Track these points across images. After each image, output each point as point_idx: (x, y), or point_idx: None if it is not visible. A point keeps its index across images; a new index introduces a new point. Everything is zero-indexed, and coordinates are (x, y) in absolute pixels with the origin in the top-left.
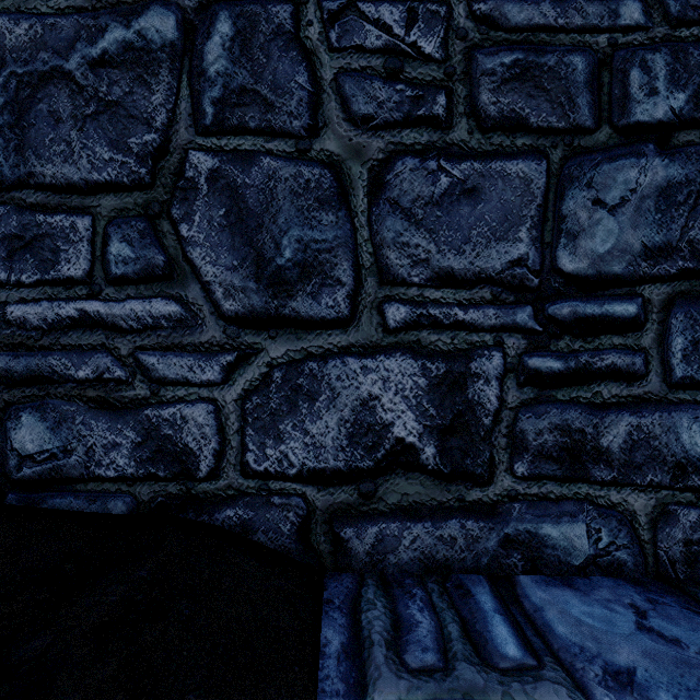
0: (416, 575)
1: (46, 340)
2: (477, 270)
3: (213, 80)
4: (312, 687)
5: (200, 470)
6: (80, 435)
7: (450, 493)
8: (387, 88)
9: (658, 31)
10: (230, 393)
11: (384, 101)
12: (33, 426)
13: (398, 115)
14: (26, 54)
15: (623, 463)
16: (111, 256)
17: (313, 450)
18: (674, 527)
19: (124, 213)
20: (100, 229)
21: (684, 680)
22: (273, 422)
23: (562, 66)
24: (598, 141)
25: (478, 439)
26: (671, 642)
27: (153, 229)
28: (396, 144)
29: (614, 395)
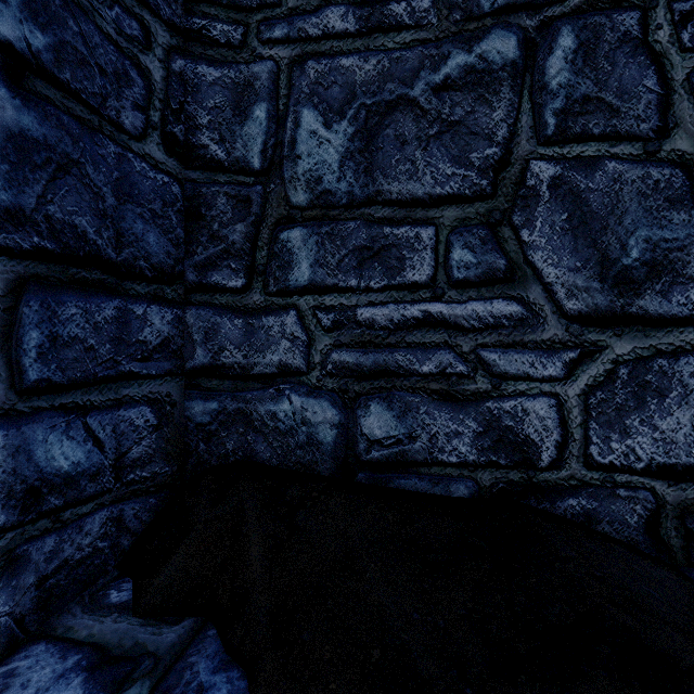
0: None
1: (392, 339)
2: None
3: (555, 92)
4: None
5: (541, 460)
6: (423, 424)
7: None
8: None
9: None
10: (572, 388)
11: None
12: (380, 414)
13: None
14: (374, 86)
15: None
16: (452, 262)
17: (662, 445)
18: None
19: (465, 222)
20: (442, 237)
21: None
22: (619, 417)
23: None
24: None
25: None
26: None
27: (494, 235)
28: None
29: None
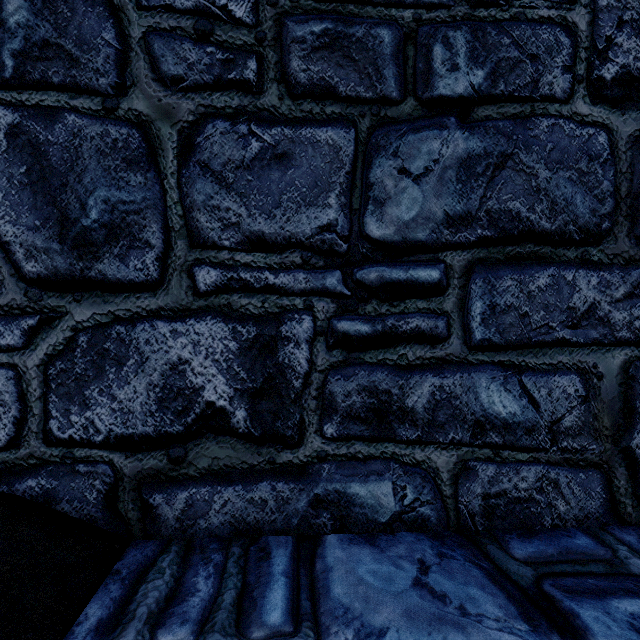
0: (225, 539)
1: None
2: (287, 235)
3: (14, 31)
4: None
5: None
6: None
7: (260, 456)
8: (198, 49)
9: (460, 9)
10: (31, 358)
11: (194, 62)
12: None
13: (209, 77)
14: None
15: (427, 422)
16: None
17: (121, 415)
18: (473, 482)
19: None
20: None
21: (429, 639)
22: (79, 388)
23: (370, 37)
24: (404, 112)
25: (289, 401)
26: (437, 598)
27: None
28: (207, 107)
29: (418, 357)
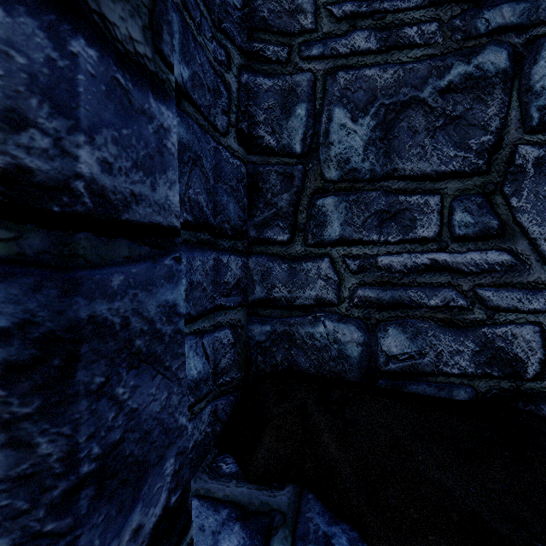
0: None
1: (406, 279)
2: None
3: (538, 93)
4: None
5: (527, 373)
6: (431, 344)
7: None
8: None
9: None
10: None
11: None
12: (396, 336)
13: None
14: (391, 90)
15: None
16: (454, 222)
17: None
18: None
19: (465, 192)
20: (446, 204)
21: None
22: None
23: None
24: None
25: None
26: None
27: (488, 202)
28: None
29: None
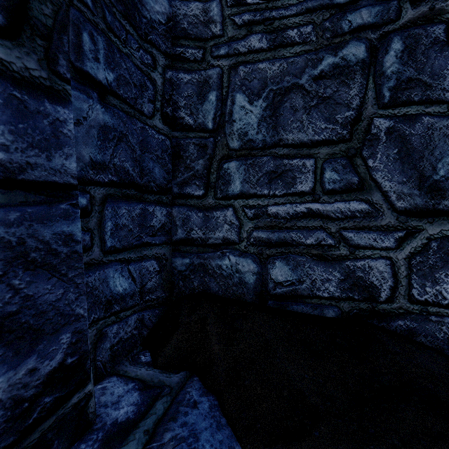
0: None
1: (288, 224)
2: None
3: (389, 77)
4: None
5: (381, 297)
6: (307, 274)
7: None
8: None
9: None
10: (400, 254)
11: None
12: (281, 267)
13: None
14: (278, 79)
15: None
16: (325, 179)
17: None
18: None
19: (333, 156)
20: (319, 165)
21: None
22: (431, 272)
23: None
24: None
25: None
26: None
27: (351, 163)
28: None
29: None
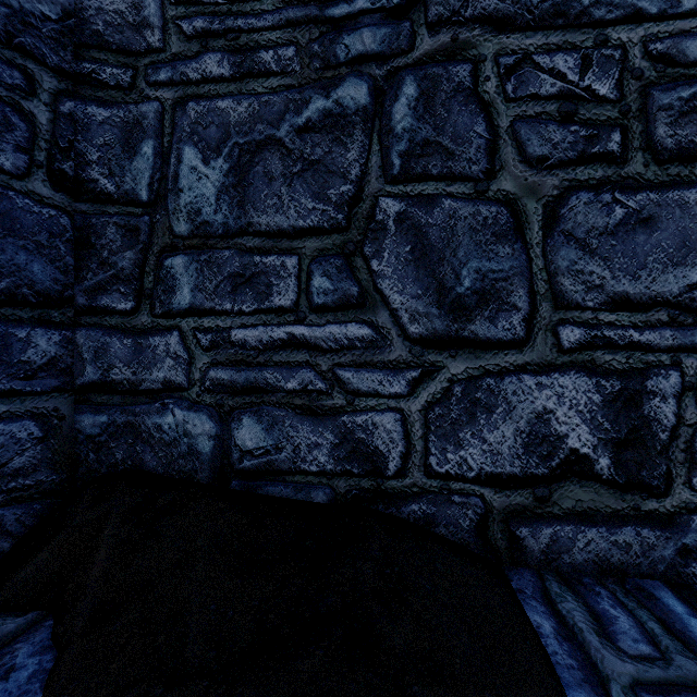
0: (591, 576)
1: (262, 358)
2: (653, 294)
3: (400, 136)
4: (547, 659)
5: (389, 469)
6: (288, 436)
7: (624, 502)
8: (561, 130)
9: None
10: (414, 404)
11: (558, 142)
12: (251, 427)
13: (572, 154)
14: (246, 127)
15: None
16: (313, 288)
17: (490, 456)
18: None
19: (324, 253)
20: (304, 266)
21: None
22: (454, 431)
23: None
24: None
25: (654, 452)
26: None
27: (348, 265)
28: (570, 181)
29: None
